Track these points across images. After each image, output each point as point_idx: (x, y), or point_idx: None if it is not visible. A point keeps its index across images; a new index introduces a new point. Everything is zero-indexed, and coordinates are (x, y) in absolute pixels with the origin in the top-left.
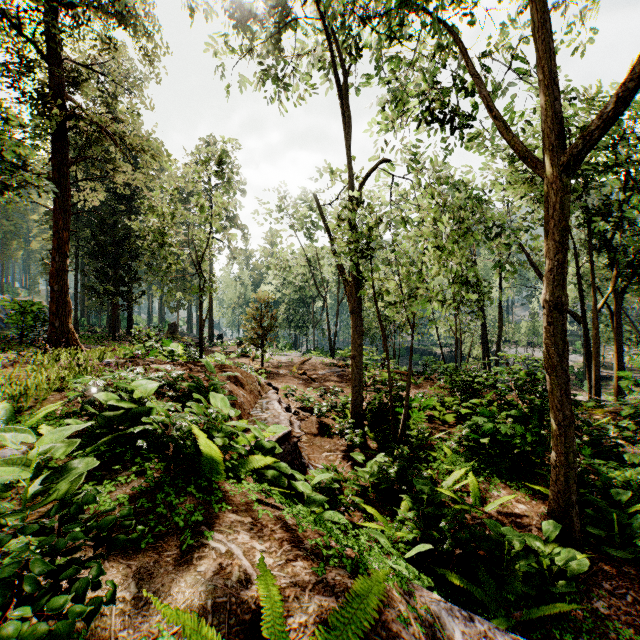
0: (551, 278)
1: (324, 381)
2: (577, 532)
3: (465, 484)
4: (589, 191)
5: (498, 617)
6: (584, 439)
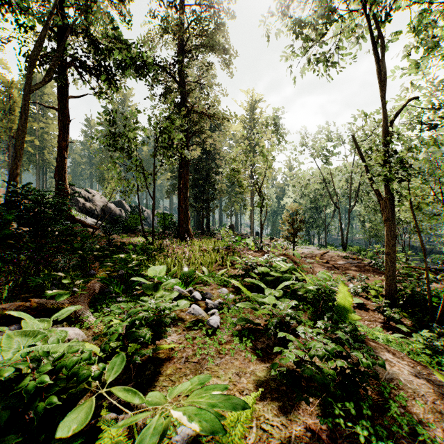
0: None
1: (345, 269)
2: None
3: None
4: None
5: None
6: None
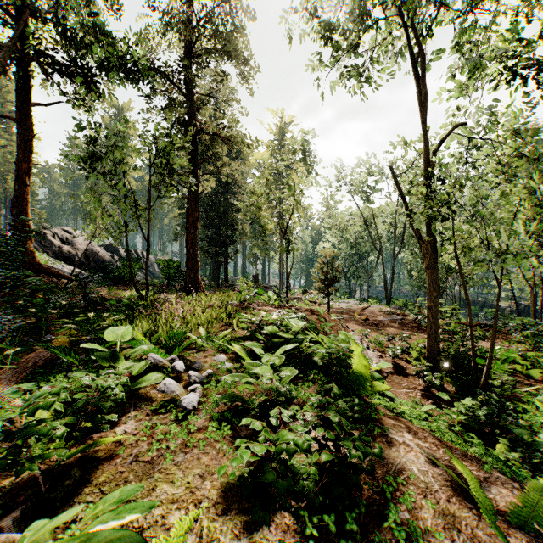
0: None
1: (386, 327)
2: None
3: None
4: None
5: None
6: None
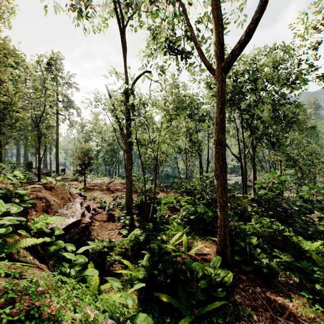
0: (216, 128)
1: (119, 192)
2: (229, 260)
3: (182, 241)
4: (243, 101)
5: (185, 316)
6: (238, 213)
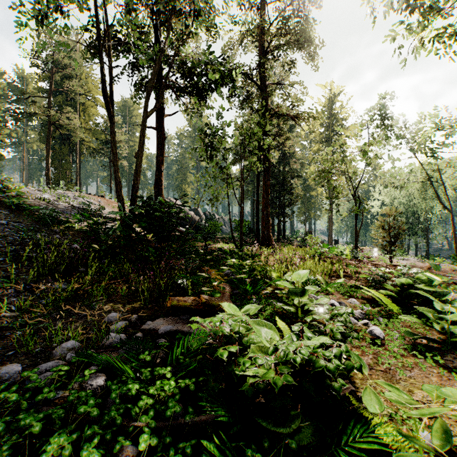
0: None
1: None
2: None
3: None
4: None
5: None
6: None
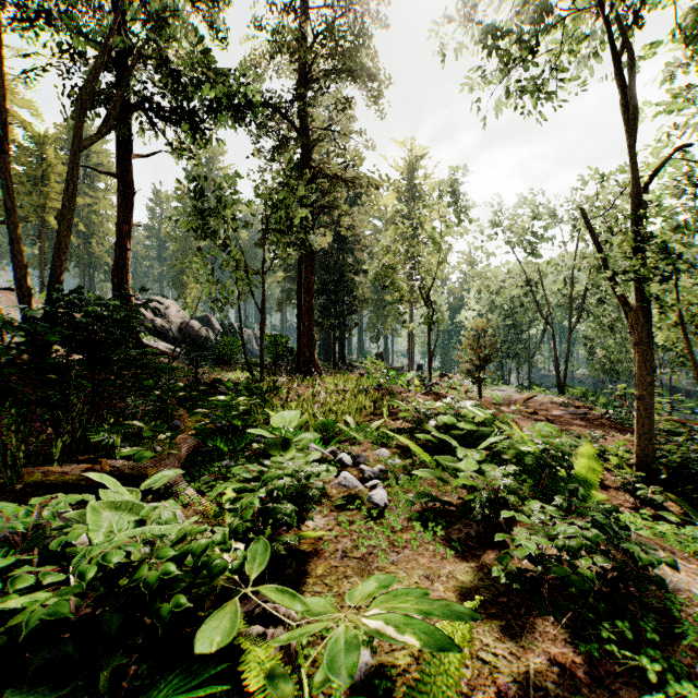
0: None
1: (564, 424)
2: None
3: None
4: None
5: None
6: None
